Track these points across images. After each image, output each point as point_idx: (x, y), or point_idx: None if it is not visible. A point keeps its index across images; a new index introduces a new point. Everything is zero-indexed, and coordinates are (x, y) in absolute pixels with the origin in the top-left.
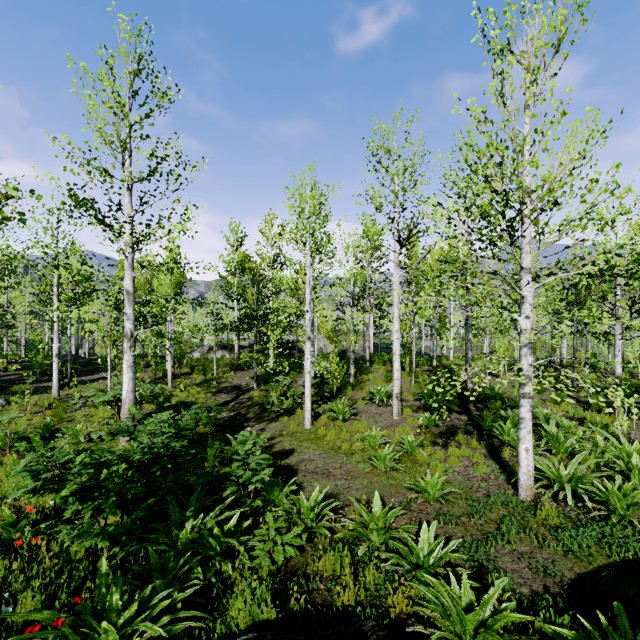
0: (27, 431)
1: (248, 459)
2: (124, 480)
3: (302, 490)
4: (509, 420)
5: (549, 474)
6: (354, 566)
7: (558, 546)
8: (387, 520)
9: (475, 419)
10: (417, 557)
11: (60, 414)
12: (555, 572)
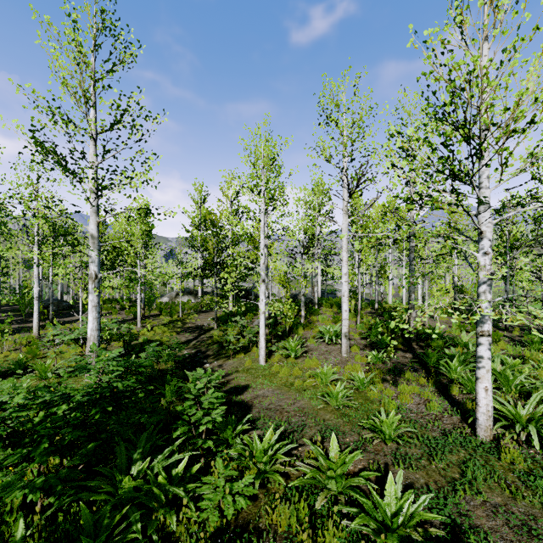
0: (0, 367)
1: (200, 398)
2: (64, 422)
3: (256, 427)
4: (456, 358)
5: (507, 413)
6: (311, 521)
7: (534, 497)
8: (345, 465)
9: (420, 357)
10: (384, 516)
11: (34, 351)
12: (539, 532)
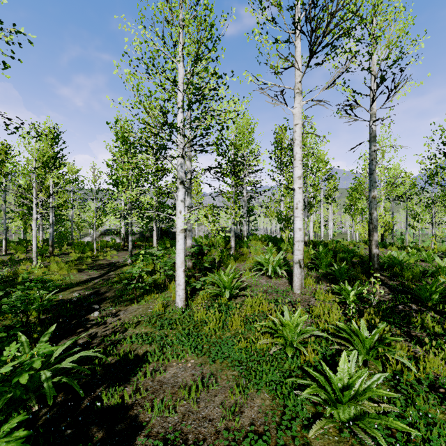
0: None
1: None
2: None
3: None
4: None
5: None
6: None
7: None
8: None
9: (409, 290)
10: None
11: None
12: None
